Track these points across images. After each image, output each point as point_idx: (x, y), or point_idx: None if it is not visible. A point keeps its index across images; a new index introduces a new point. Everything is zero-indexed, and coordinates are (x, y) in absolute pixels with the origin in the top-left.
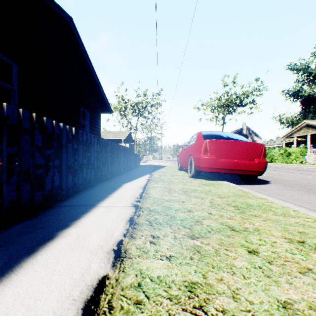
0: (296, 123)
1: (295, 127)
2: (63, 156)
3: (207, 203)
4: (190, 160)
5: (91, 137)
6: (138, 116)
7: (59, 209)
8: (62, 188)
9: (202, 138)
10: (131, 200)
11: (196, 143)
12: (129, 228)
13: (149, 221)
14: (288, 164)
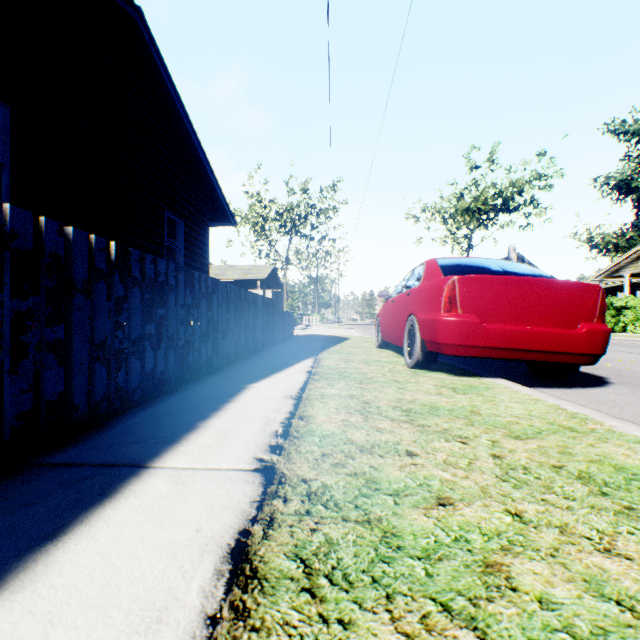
0: (626, 246)
1: (627, 253)
2: (78, 316)
3: (485, 460)
4: (409, 326)
5: (168, 270)
6: (291, 234)
7: (30, 480)
8: (74, 405)
9: (440, 273)
10: (257, 445)
11: (425, 286)
12: (222, 609)
13: (306, 561)
14: (616, 333)
